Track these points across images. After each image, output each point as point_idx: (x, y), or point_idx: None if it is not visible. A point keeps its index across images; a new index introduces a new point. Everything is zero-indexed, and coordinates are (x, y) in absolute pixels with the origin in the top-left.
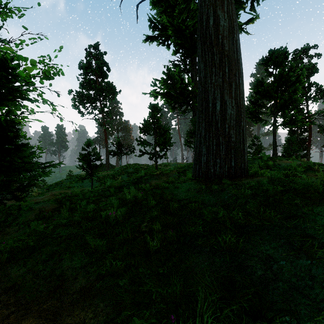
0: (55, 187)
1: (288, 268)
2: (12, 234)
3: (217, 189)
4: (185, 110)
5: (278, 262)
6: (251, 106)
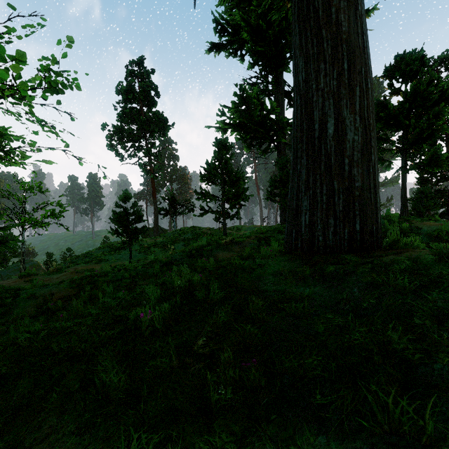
0: (83, 260)
1: None
2: None
3: (334, 271)
4: (267, 149)
5: None
6: None
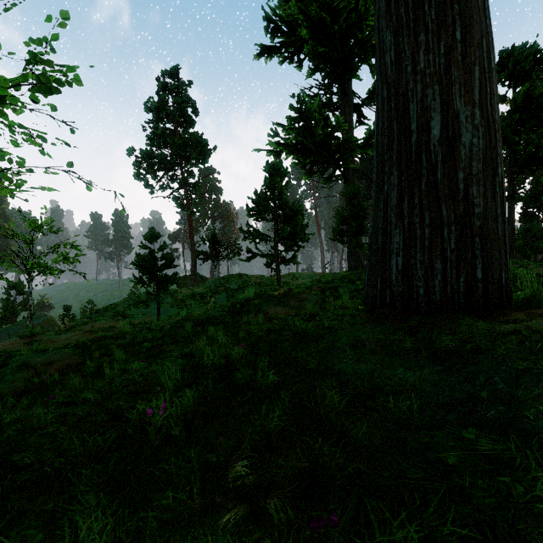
0: (104, 315)
1: None
2: None
3: (451, 344)
4: (331, 177)
5: None
6: None
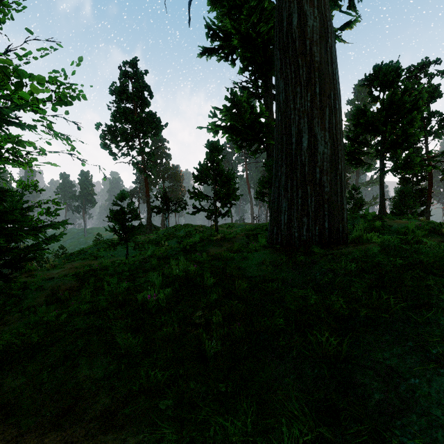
0: (78, 257)
1: (425, 391)
2: (13, 324)
3: (305, 261)
4: (256, 150)
5: (407, 380)
6: (349, 144)
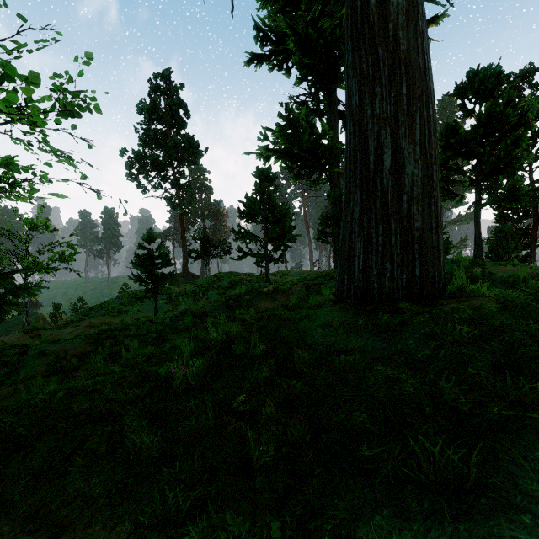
0: (98, 312)
1: None
2: (2, 401)
3: (390, 322)
4: (317, 180)
5: None
6: None
